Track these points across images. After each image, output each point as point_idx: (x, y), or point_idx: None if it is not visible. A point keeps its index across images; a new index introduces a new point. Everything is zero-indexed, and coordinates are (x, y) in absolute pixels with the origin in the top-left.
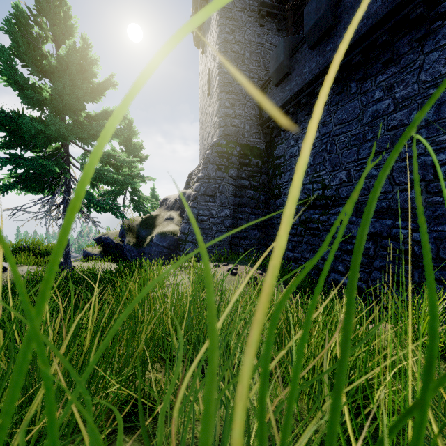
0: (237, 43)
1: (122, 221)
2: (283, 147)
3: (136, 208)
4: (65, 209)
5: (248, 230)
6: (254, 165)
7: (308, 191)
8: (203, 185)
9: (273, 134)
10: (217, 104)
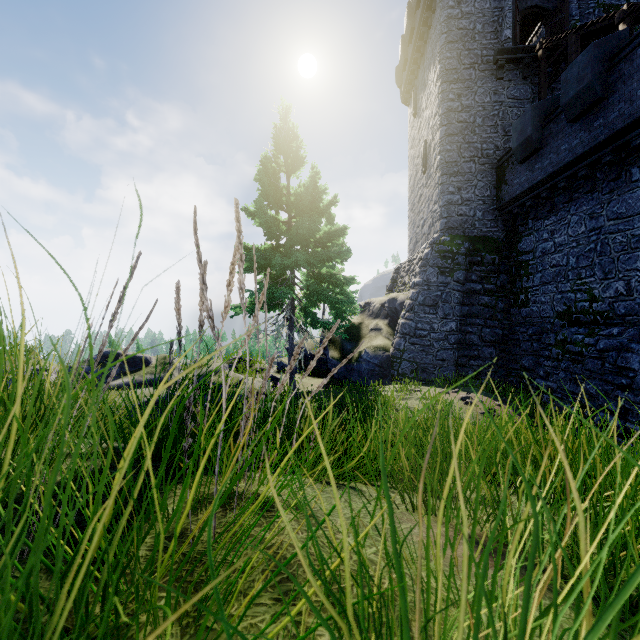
0: (464, 110)
1: (322, 331)
2: (531, 240)
3: (337, 317)
4: (290, 328)
5: (480, 347)
6: (488, 263)
7: (568, 302)
8: (421, 292)
9: (517, 221)
10: (438, 190)
